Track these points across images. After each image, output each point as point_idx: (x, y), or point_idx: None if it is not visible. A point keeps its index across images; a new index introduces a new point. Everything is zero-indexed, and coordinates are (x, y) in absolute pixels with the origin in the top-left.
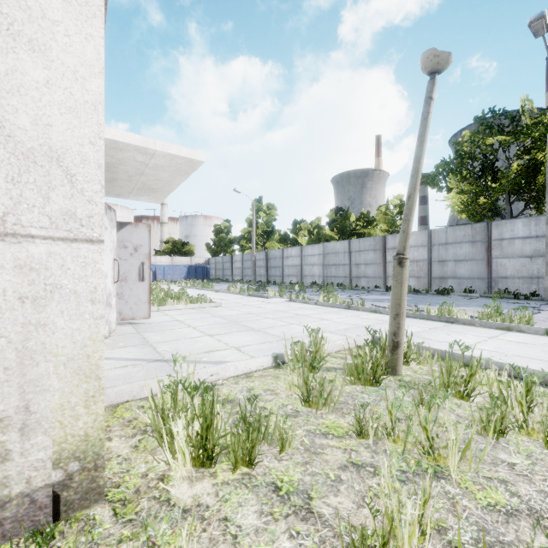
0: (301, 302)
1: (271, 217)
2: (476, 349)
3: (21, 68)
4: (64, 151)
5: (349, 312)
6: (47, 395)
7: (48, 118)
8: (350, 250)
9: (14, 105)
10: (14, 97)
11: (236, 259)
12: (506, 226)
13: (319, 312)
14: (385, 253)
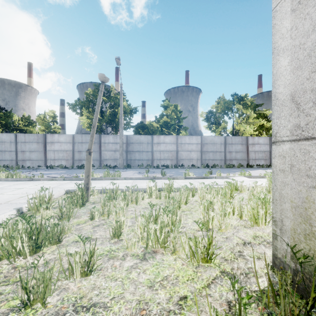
0: None
1: None
2: (108, 187)
3: None
4: None
5: (35, 182)
6: None
7: None
8: (16, 141)
9: None
10: None
11: None
12: (106, 137)
13: (10, 185)
14: (46, 145)
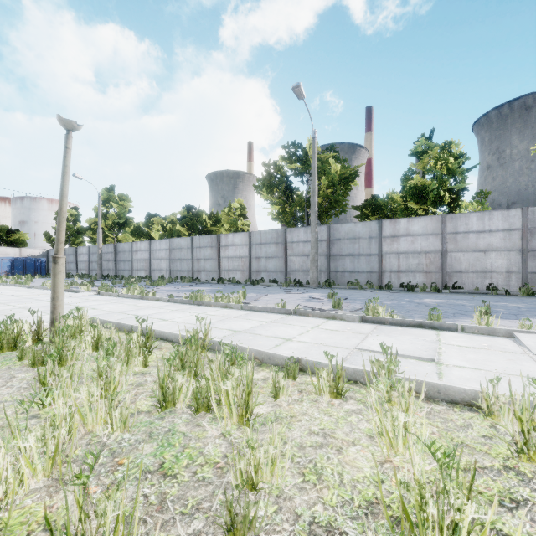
0: (107, 295)
1: (123, 209)
2: (167, 321)
3: None
4: None
5: (135, 302)
6: None
7: None
8: (192, 246)
9: None
10: None
11: (82, 252)
12: (295, 232)
13: (104, 303)
14: (220, 250)
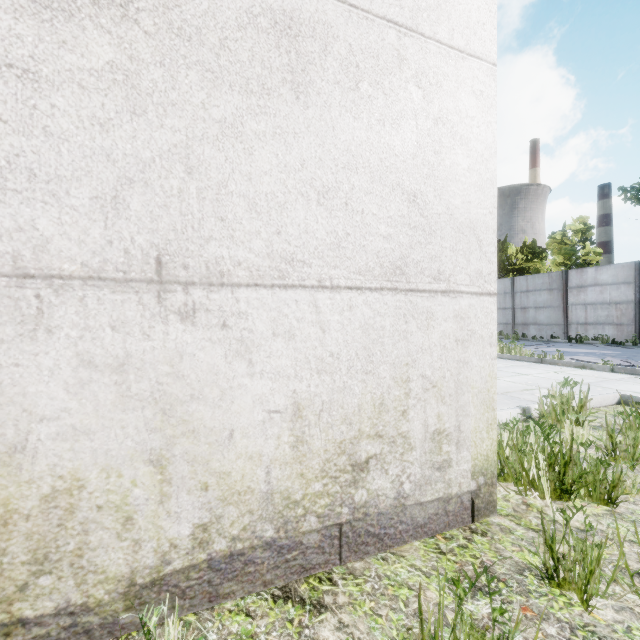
0: None
1: None
2: None
3: (456, 160)
4: (476, 222)
5: (547, 367)
6: (468, 419)
7: (468, 196)
8: (513, 290)
9: (453, 190)
10: (453, 183)
11: None
12: None
13: (506, 366)
14: (566, 294)
